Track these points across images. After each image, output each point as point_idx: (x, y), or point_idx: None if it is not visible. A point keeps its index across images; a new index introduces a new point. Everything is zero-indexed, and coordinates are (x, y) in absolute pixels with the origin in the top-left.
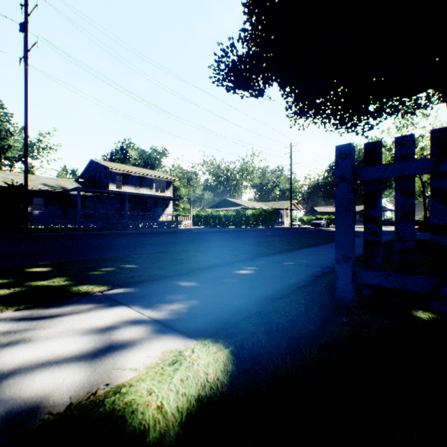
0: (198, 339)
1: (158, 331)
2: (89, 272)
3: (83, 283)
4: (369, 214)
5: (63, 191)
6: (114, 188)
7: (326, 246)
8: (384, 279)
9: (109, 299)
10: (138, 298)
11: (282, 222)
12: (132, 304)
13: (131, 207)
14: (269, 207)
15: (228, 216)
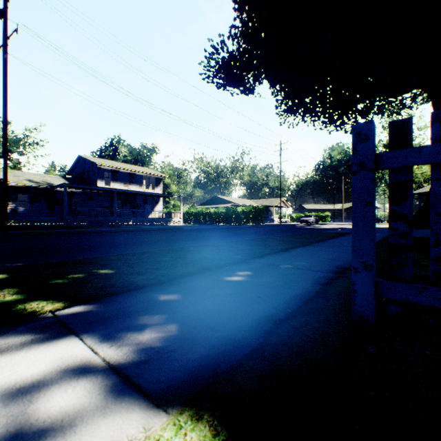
0: (169, 411)
1: (110, 391)
2: (51, 281)
3: (34, 298)
4: (397, 211)
5: (49, 187)
6: (103, 184)
7: (322, 245)
8: (418, 293)
9: (57, 325)
10: (98, 322)
11: (272, 219)
12: (86, 334)
13: (120, 203)
14: (259, 205)
15: (218, 213)
